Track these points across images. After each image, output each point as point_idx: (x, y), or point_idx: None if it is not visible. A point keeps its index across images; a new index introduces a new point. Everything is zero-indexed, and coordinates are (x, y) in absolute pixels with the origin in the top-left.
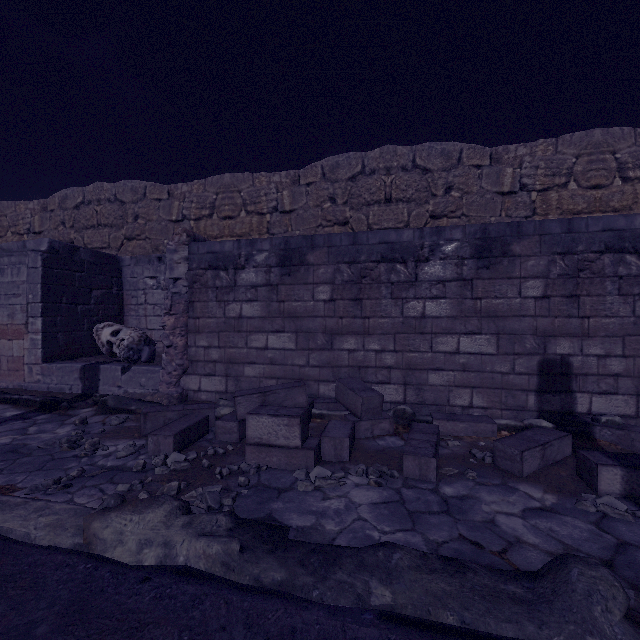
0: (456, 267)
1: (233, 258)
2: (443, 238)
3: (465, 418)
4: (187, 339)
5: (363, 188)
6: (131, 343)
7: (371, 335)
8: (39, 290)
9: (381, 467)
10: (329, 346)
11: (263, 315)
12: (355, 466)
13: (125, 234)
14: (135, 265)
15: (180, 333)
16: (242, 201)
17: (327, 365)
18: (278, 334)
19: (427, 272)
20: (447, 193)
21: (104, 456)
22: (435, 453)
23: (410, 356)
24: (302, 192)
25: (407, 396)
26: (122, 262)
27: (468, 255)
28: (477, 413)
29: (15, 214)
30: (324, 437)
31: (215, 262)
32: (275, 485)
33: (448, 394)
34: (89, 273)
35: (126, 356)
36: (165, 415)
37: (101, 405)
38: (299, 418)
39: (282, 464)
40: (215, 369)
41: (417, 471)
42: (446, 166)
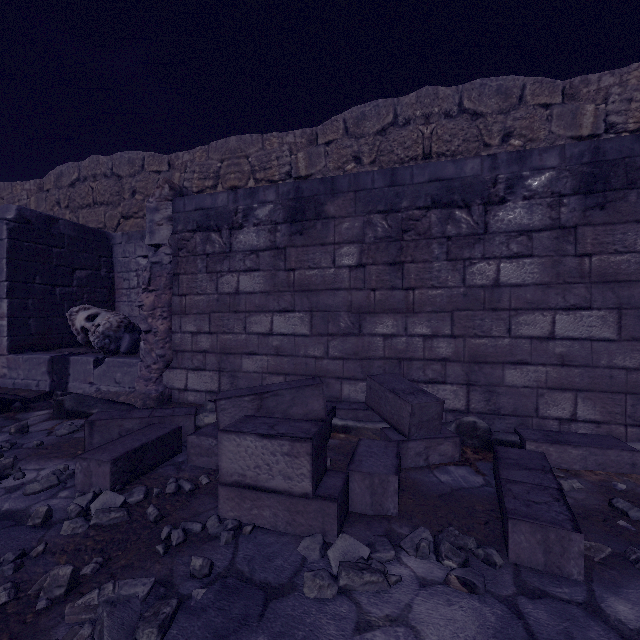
0: (549, 209)
1: (228, 215)
2: (528, 167)
3: (578, 440)
4: (171, 323)
5: (395, 142)
6: (107, 329)
7: (417, 313)
8: (4, 266)
9: (462, 538)
10: (356, 330)
11: (266, 289)
12: (412, 533)
13: (121, 212)
14: (127, 243)
15: (161, 315)
16: (250, 168)
17: (353, 356)
18: (286, 314)
19: (503, 219)
20: (504, 142)
21: (8, 490)
22: (573, 519)
23: (476, 343)
24: (320, 153)
25: (471, 402)
26: (113, 240)
27: (569, 190)
28: (584, 430)
29: (11, 196)
30: (353, 472)
31: (205, 221)
32: (261, 575)
33: (536, 400)
34: (70, 250)
35: (100, 345)
36: (121, 424)
37: (57, 407)
38: (309, 442)
39: (279, 523)
40: (205, 362)
41: (539, 554)
42: (503, 107)
